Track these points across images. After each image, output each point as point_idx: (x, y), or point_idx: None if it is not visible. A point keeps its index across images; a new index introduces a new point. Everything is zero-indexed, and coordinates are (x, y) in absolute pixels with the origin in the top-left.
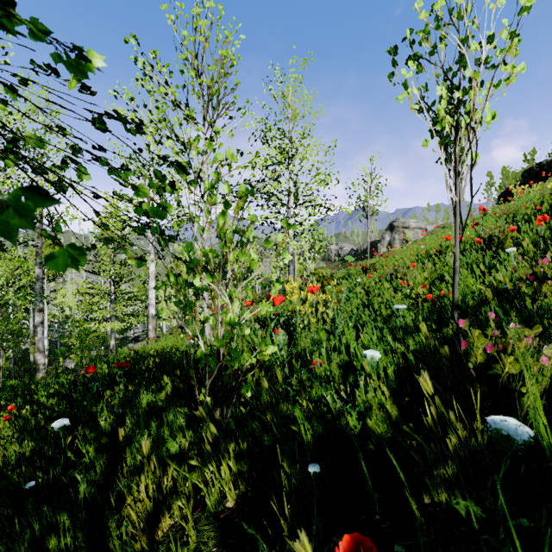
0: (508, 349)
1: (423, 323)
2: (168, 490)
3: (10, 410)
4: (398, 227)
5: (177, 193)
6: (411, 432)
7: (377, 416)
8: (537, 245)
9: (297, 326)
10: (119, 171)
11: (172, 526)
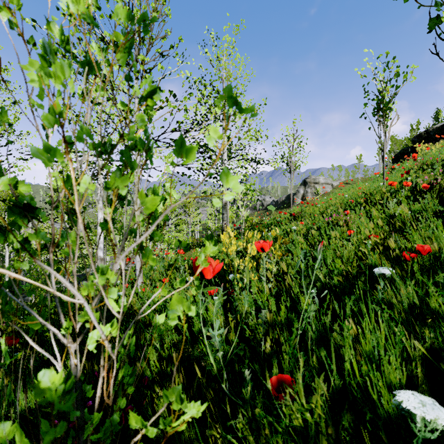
0: None
1: None
2: None
3: None
4: (310, 182)
5: None
6: None
7: None
8: None
9: (234, 284)
10: None
11: None
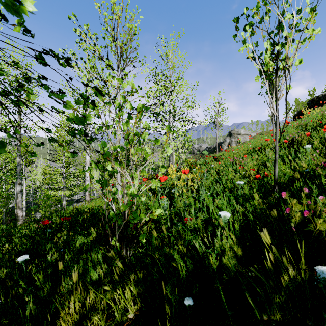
0: (317, 212)
1: (256, 194)
2: (90, 306)
3: None
4: (234, 134)
5: (97, 109)
6: (255, 271)
7: (228, 256)
8: (322, 144)
9: (175, 194)
10: (57, 93)
11: None
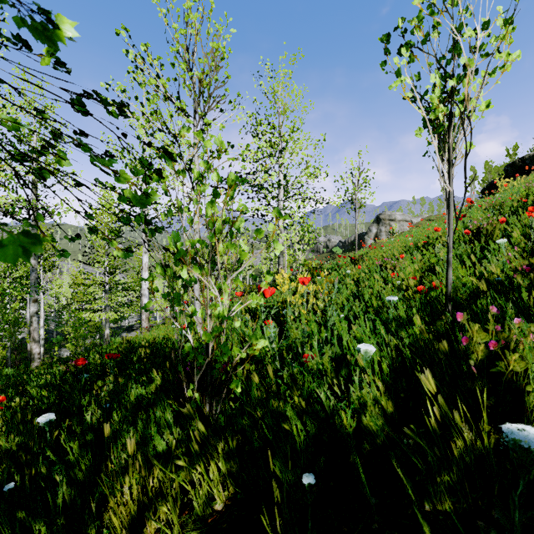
0: (510, 345)
1: (417, 316)
2: (154, 492)
3: (1, 401)
4: (384, 219)
5: (164, 182)
6: (412, 435)
7: (372, 413)
8: (526, 236)
9: (287, 317)
10: (103, 158)
11: (157, 530)
